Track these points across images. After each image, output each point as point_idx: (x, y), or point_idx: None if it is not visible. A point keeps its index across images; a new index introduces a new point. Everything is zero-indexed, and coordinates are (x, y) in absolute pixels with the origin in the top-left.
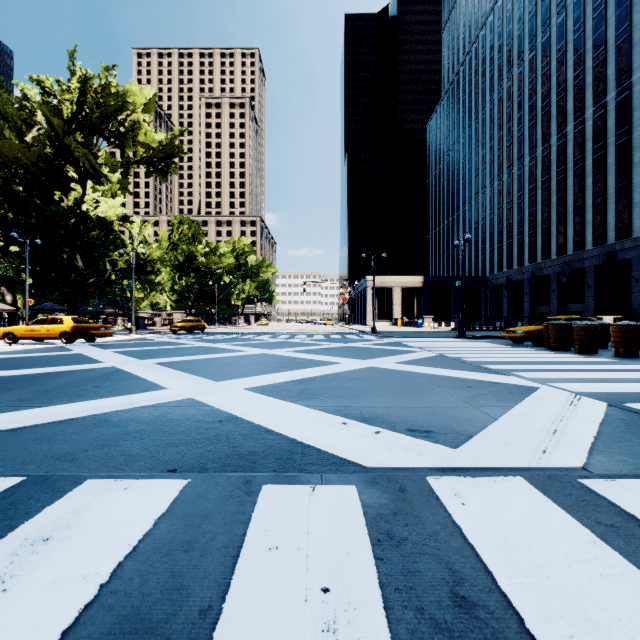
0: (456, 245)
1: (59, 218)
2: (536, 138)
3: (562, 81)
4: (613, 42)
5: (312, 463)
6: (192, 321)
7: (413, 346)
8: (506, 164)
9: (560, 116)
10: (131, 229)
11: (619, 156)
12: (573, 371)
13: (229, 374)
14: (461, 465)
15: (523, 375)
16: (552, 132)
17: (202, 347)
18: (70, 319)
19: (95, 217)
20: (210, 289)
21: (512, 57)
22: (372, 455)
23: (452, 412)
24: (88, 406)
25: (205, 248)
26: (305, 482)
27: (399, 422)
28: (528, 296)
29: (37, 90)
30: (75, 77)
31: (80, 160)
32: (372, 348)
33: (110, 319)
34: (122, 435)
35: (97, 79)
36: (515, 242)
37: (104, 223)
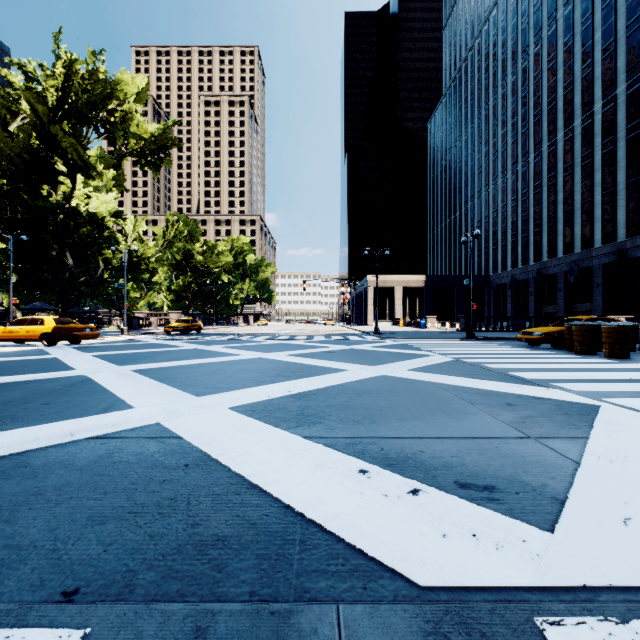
0: (464, 241)
1: (46, 213)
2: (542, 134)
3: (569, 75)
4: (623, 33)
5: (319, 570)
6: (187, 321)
7: (422, 349)
8: (510, 161)
9: (567, 111)
10: (124, 226)
11: (630, 151)
12: (621, 381)
13: (215, 385)
14: (582, 580)
15: (566, 387)
16: (558, 127)
17: (193, 350)
18: (52, 319)
19: (86, 213)
20: (208, 288)
21: (516, 51)
22: (419, 549)
23: (507, 448)
24: (13, 438)
25: (203, 247)
26: (308, 635)
27: (440, 468)
28: (533, 296)
29: (21, 77)
30: (60, 61)
31: (68, 152)
32: (378, 351)
33: (105, 319)
34: (30, 496)
35: (84, 64)
36: (520, 240)
37: (95, 219)
